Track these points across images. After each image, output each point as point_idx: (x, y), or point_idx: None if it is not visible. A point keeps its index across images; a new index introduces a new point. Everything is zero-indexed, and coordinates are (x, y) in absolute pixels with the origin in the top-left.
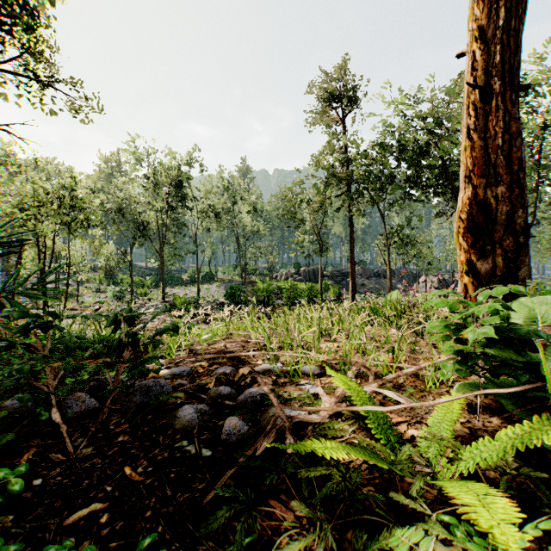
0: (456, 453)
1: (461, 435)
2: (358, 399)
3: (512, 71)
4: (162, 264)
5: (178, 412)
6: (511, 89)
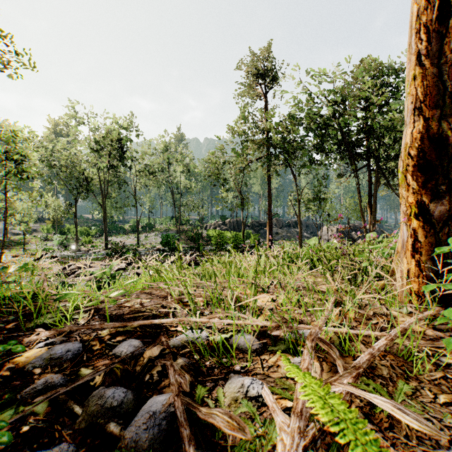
0: None
1: None
2: None
3: None
4: (105, 215)
5: None
6: None
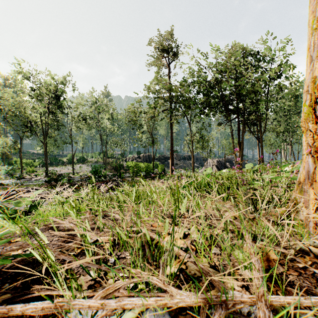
0: None
1: None
2: None
3: None
4: (45, 151)
5: None
6: None
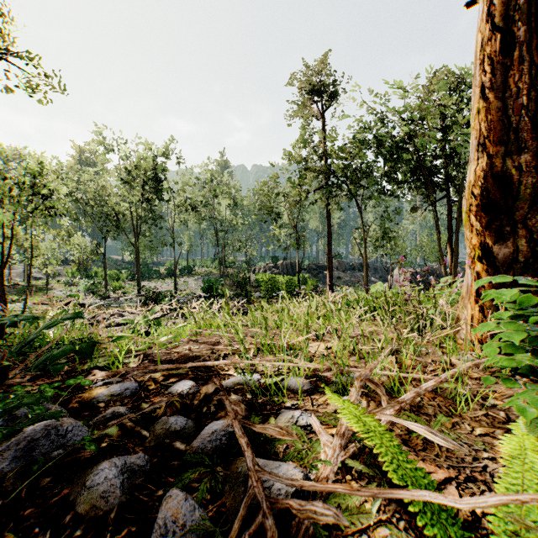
0: None
1: None
2: (383, 450)
3: (536, 15)
4: (137, 257)
5: (89, 477)
6: (536, 38)
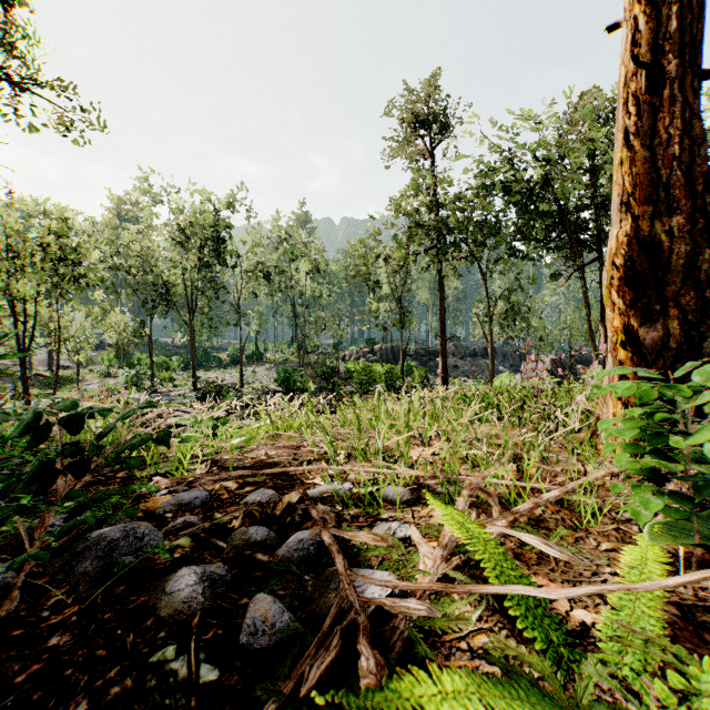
0: (688, 676)
1: (668, 621)
2: (486, 557)
3: (692, 45)
4: (192, 340)
5: (169, 583)
6: (691, 73)
